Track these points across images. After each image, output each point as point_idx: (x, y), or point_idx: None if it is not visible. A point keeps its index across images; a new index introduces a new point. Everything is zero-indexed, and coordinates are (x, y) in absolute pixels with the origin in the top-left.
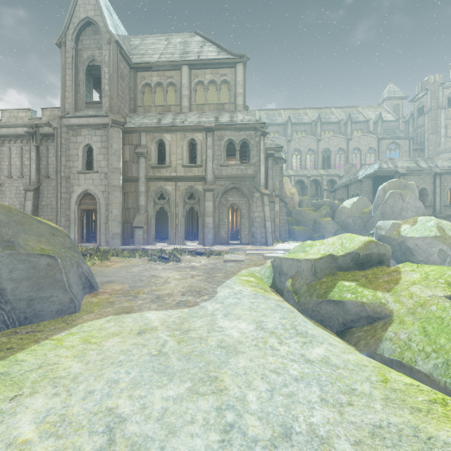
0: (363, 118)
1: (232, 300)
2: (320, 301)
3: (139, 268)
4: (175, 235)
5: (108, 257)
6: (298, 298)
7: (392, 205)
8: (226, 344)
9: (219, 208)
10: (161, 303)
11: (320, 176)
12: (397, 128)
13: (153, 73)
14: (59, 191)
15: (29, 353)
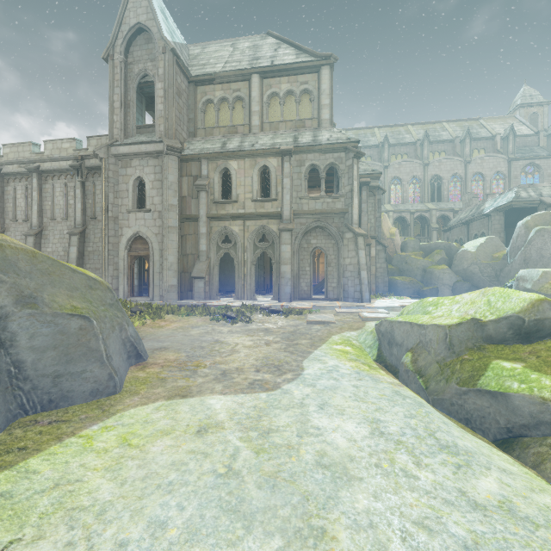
0: (488, 133)
1: (327, 382)
2: (465, 391)
3: (199, 330)
4: (243, 288)
5: (162, 315)
6: (425, 382)
7: (540, 247)
8: (330, 460)
9: (299, 253)
10: (228, 383)
11: (428, 211)
12: (535, 144)
13: (216, 87)
14: (106, 234)
15: (46, 458)
